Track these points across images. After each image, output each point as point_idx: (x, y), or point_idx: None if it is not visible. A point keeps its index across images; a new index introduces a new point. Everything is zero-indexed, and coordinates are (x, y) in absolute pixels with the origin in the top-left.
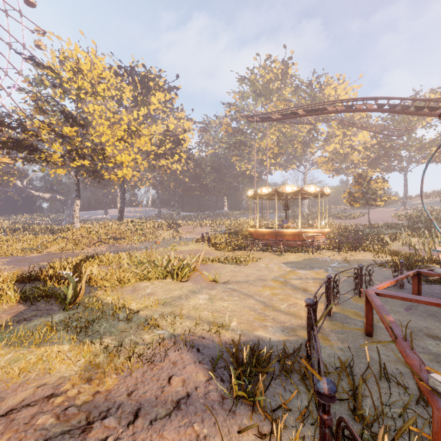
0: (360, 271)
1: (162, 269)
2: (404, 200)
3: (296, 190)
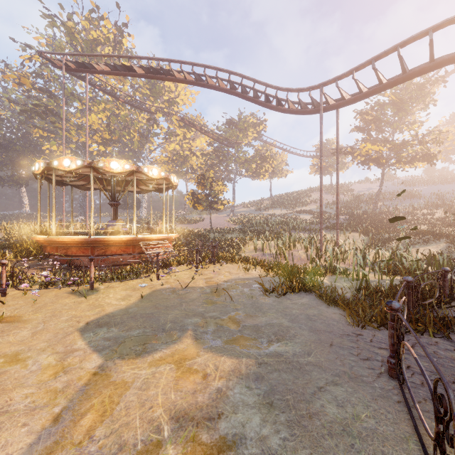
0: None
1: None
2: (233, 207)
3: (129, 170)
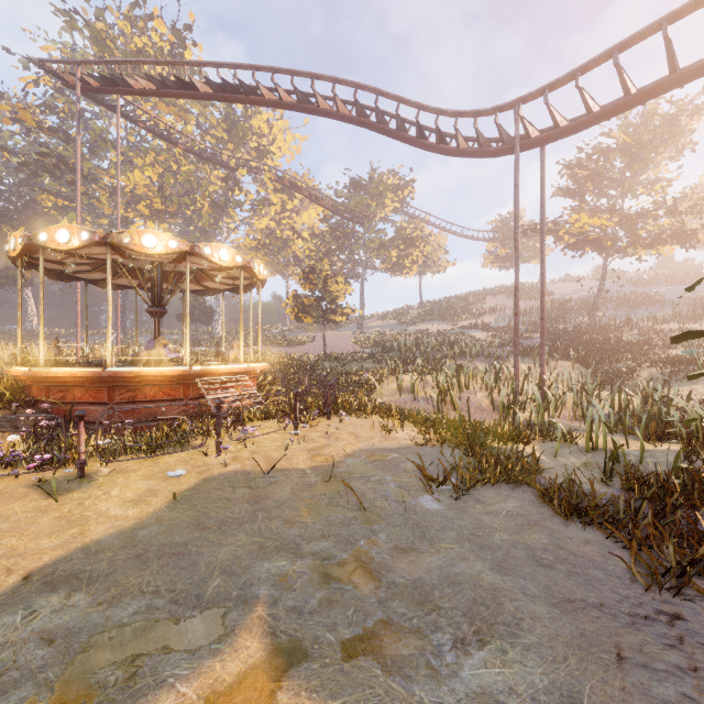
0: None
1: None
2: (361, 319)
3: (177, 250)
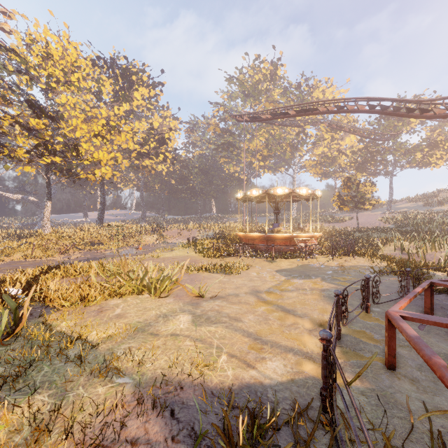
0: (366, 283)
1: (138, 283)
2: (390, 204)
3: (288, 192)
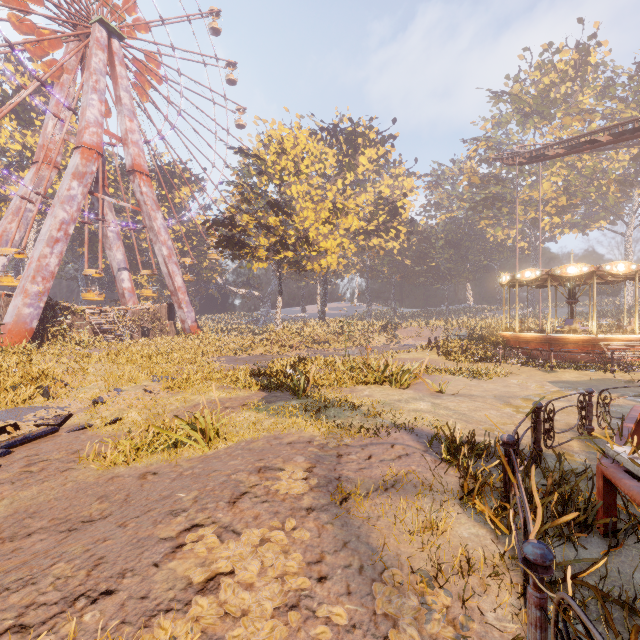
0: None
1: (379, 374)
2: None
3: (587, 271)
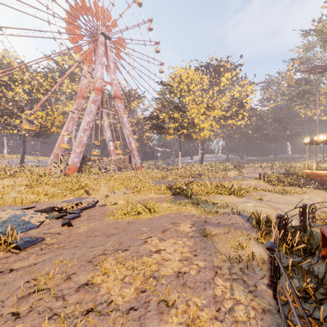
0: None
1: (228, 190)
2: None
3: None
